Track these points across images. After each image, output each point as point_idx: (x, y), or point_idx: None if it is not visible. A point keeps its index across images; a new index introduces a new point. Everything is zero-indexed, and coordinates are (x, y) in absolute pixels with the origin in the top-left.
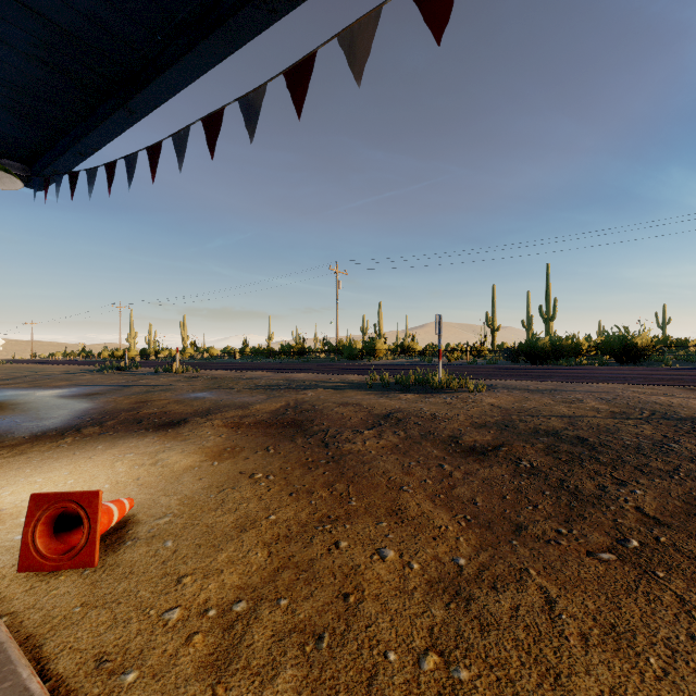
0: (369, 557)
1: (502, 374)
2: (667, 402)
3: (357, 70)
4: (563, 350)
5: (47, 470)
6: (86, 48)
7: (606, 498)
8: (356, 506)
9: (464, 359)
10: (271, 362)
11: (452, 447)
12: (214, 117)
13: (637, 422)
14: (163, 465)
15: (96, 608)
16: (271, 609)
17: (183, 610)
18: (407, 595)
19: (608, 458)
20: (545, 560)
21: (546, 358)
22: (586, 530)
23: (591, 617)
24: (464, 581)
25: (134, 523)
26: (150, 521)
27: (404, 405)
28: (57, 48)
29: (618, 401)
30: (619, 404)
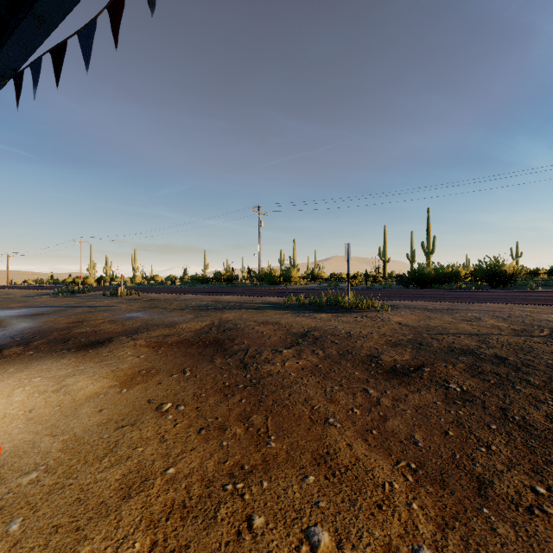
0: (294, 548)
1: (400, 296)
2: None
3: None
4: (445, 277)
5: None
6: None
7: None
8: (275, 448)
9: (364, 284)
10: (205, 287)
11: (373, 367)
12: None
13: (544, 340)
14: (66, 393)
15: None
16: None
17: None
18: None
19: (539, 380)
20: (543, 550)
21: (431, 283)
22: None
23: None
24: None
25: None
26: (12, 479)
27: (319, 323)
28: None
29: (513, 319)
30: (515, 321)
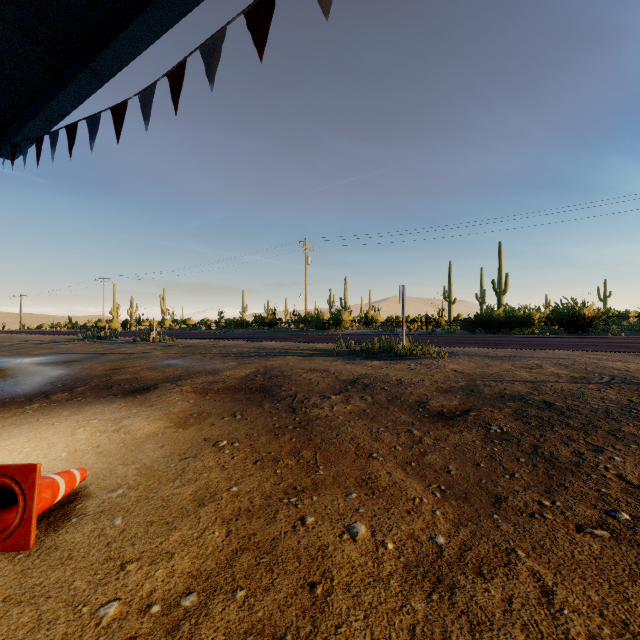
0: (338, 535)
1: (462, 342)
2: (624, 368)
3: (325, 1)
4: (516, 321)
5: (5, 437)
6: (46, 3)
7: (584, 466)
8: (323, 475)
9: (424, 329)
10: (244, 332)
11: (420, 412)
12: (176, 70)
13: (599, 387)
14: (126, 432)
15: (19, 604)
16: (225, 604)
17: (121, 606)
18: (382, 583)
19: (578, 423)
20: (532, 538)
21: (500, 328)
22: (571, 501)
23: (597, 611)
24: (446, 564)
25: (84, 496)
26: (102, 494)
27: (370, 370)
28: (15, 3)
29: (576, 367)
30: (577, 369)
